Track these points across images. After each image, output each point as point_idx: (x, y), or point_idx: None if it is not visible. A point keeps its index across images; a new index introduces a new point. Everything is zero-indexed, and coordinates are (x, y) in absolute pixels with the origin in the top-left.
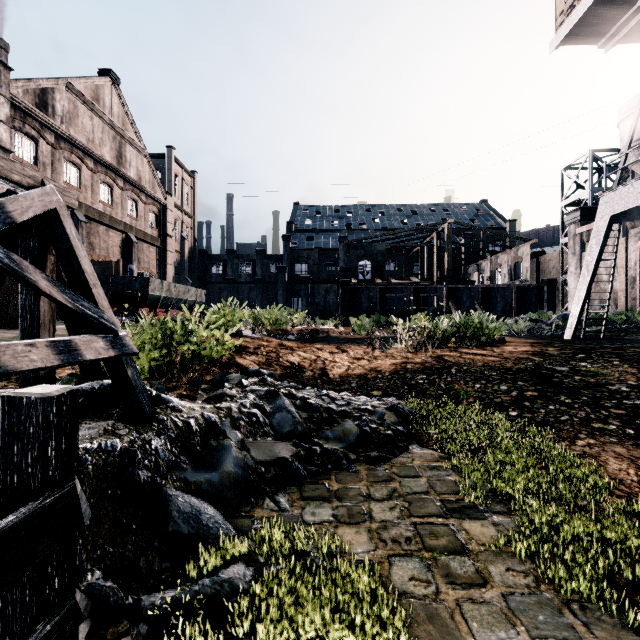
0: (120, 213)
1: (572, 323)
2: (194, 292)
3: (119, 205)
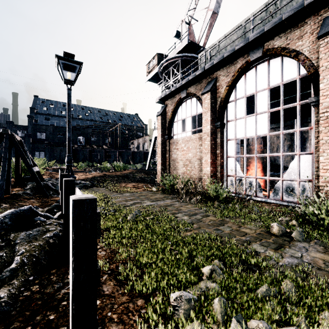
0: None
1: (147, 165)
2: None
3: None
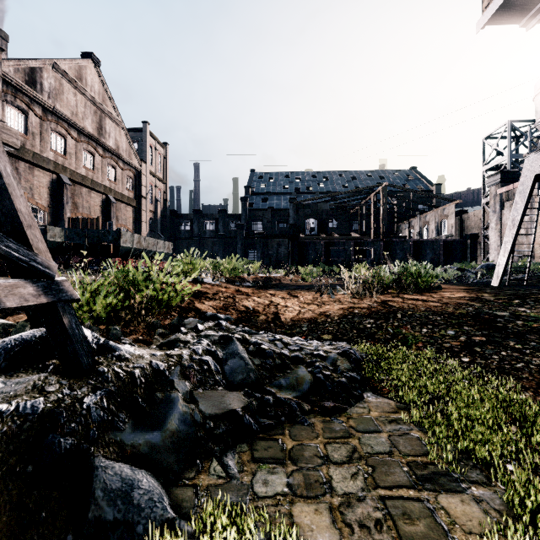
0: (100, 177)
1: (499, 271)
2: (162, 244)
3: (100, 170)
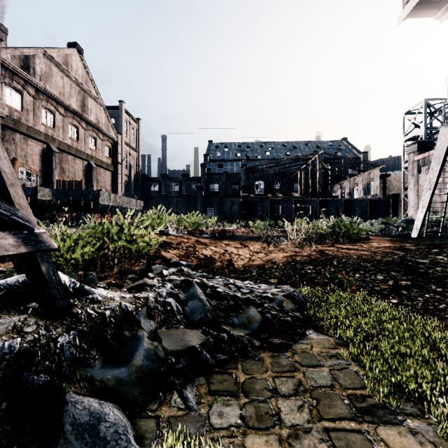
0: (84, 146)
1: (417, 225)
2: (135, 202)
3: (83, 141)
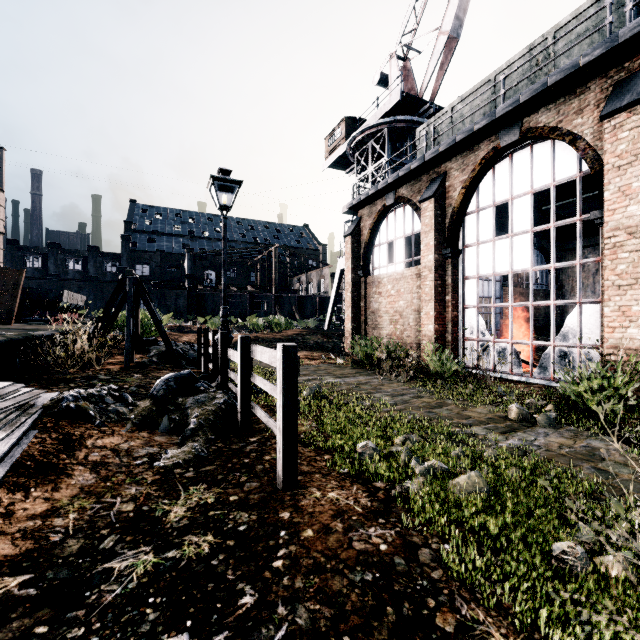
0: None
1: (327, 321)
2: (80, 298)
3: None
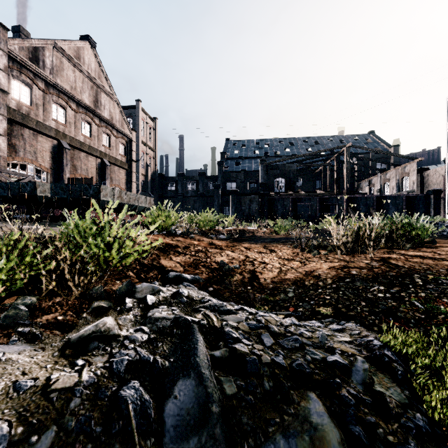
0: (97, 143)
1: None
2: (144, 199)
3: (96, 138)
